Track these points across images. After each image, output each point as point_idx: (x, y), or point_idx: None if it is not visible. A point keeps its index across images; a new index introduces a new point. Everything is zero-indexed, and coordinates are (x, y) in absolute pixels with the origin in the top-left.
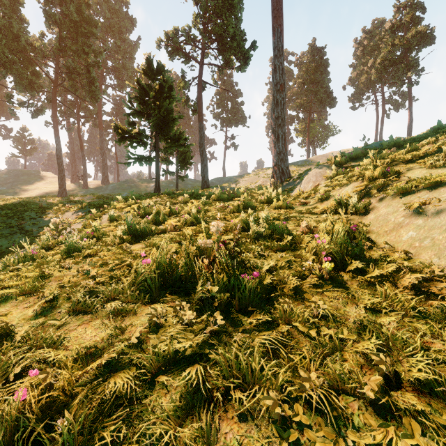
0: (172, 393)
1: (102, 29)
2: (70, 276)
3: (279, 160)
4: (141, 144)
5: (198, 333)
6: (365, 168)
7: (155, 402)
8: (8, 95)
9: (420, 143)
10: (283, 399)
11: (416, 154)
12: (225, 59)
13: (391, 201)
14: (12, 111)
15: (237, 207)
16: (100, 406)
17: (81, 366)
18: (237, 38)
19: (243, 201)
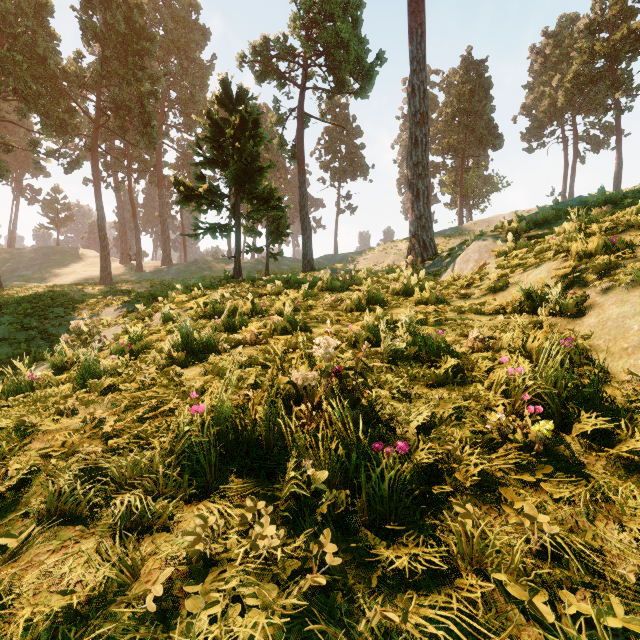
0: None
1: (162, 46)
2: (69, 431)
3: (419, 228)
4: (213, 207)
5: (287, 583)
6: (568, 238)
7: None
8: (32, 142)
9: None
10: None
11: None
12: (337, 80)
13: (626, 294)
14: (37, 164)
15: (357, 302)
16: None
17: None
18: (356, 48)
19: (367, 293)
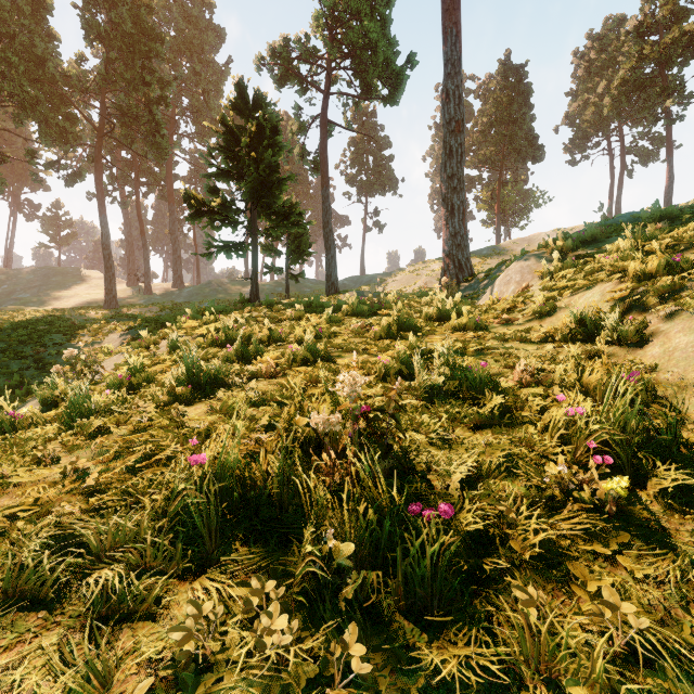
0: None
1: (172, 48)
2: (46, 484)
3: (453, 247)
4: (227, 223)
5: None
6: (623, 256)
7: None
8: (29, 152)
9: None
10: None
11: None
12: (364, 85)
13: None
14: (35, 176)
15: (387, 328)
16: None
17: None
18: (385, 49)
19: (397, 318)
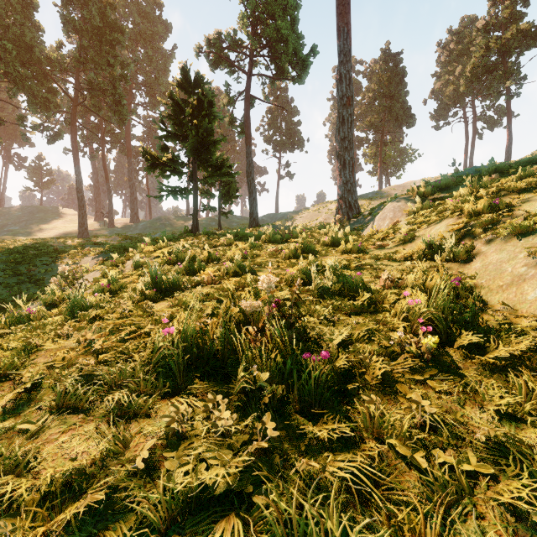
0: None
1: (130, 37)
2: (66, 349)
3: (345, 192)
4: (175, 173)
5: (239, 450)
6: (462, 200)
7: None
8: (20, 117)
9: (535, 167)
10: None
11: (533, 181)
12: (278, 68)
13: (504, 244)
14: (24, 135)
15: (294, 251)
16: None
17: (50, 515)
18: (294, 42)
19: (302, 244)
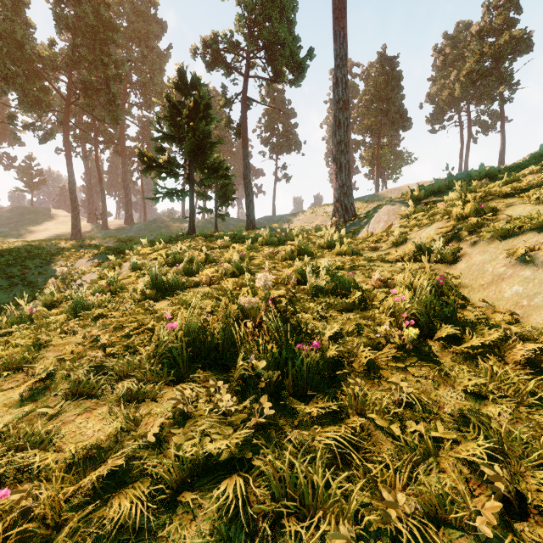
0: (200, 520)
1: (125, 35)
2: (74, 344)
3: (341, 195)
4: (171, 175)
5: (239, 427)
6: (451, 204)
7: (176, 534)
8: (10, 116)
9: (520, 173)
10: (359, 532)
11: (517, 186)
12: (275, 71)
13: (487, 246)
14: (15, 135)
15: (290, 253)
16: (97, 541)
17: (76, 478)
18: (290, 45)
19: (298, 246)
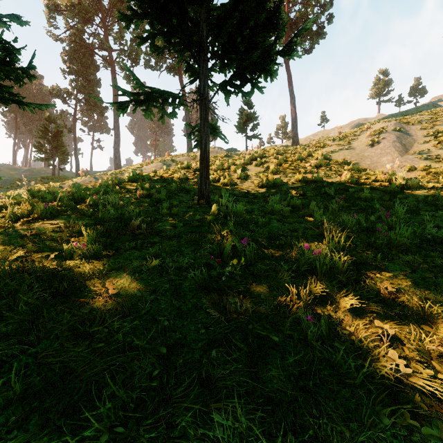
0: None
1: None
2: None
3: (117, 167)
4: (45, 153)
5: None
6: None
7: None
8: None
9: None
10: None
11: None
12: (90, 108)
13: None
14: None
15: None
16: None
17: None
18: (97, 105)
19: None
